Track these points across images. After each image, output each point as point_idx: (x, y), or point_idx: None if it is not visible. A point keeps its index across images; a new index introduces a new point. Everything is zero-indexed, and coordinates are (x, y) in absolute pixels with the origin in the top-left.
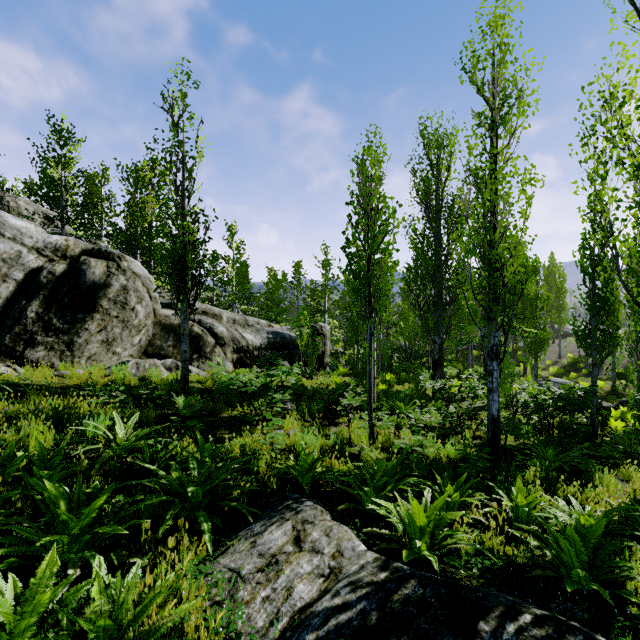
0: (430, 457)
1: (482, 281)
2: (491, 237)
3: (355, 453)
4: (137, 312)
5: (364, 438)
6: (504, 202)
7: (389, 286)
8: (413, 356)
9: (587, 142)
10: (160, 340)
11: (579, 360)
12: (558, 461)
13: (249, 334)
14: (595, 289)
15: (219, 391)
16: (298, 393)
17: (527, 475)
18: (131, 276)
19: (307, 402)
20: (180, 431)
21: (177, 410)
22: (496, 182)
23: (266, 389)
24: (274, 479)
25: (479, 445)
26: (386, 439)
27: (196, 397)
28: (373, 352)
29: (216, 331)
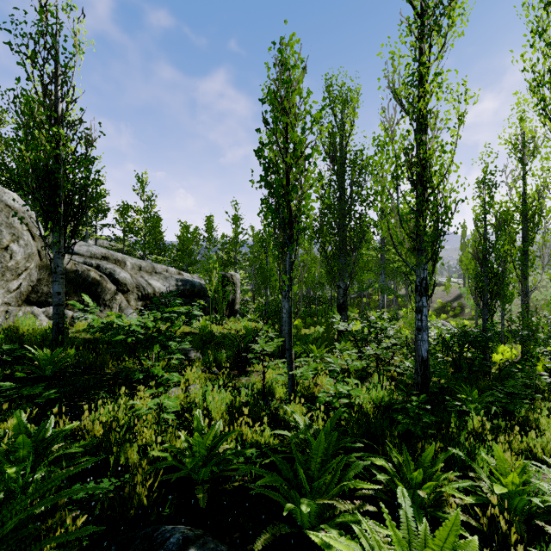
0: (360, 410)
1: (413, 206)
2: (425, 155)
3: (272, 412)
4: (12, 252)
5: (280, 390)
6: (436, 119)
7: (311, 208)
8: (314, 303)
9: (540, 37)
10: (47, 286)
11: (447, 304)
12: (481, 401)
13: (156, 281)
14: (486, 234)
15: (106, 341)
16: (206, 340)
17: (470, 425)
18: (3, 209)
19: (215, 349)
20: (3, 407)
21: (31, 369)
22: (431, 91)
23: (155, 336)
24: (144, 489)
25: (395, 387)
26: (305, 389)
27: (69, 350)
28: (294, 286)
29: (117, 277)
